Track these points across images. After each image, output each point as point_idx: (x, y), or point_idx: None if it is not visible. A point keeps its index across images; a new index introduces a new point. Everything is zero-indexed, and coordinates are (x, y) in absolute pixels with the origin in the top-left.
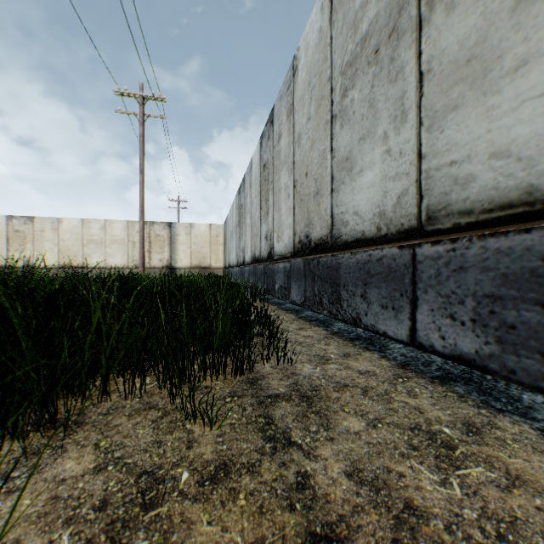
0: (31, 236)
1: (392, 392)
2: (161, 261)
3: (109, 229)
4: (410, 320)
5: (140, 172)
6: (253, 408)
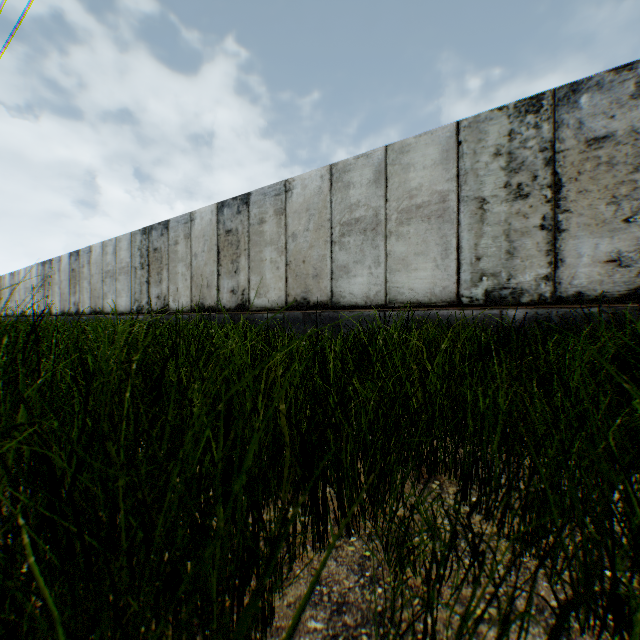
0: None
1: None
2: None
3: None
4: None
5: None
6: None
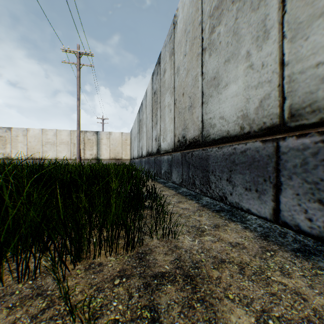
0: (10, 139)
1: (266, 269)
2: (91, 155)
3: (59, 135)
4: (274, 202)
5: (78, 99)
6: (139, 294)
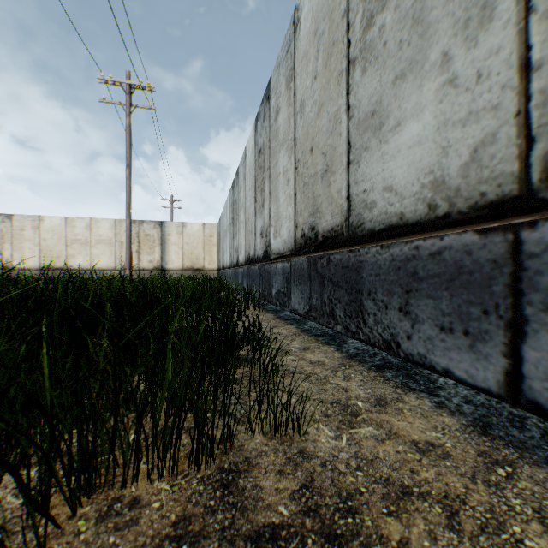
0: (10, 235)
1: (507, 516)
2: (151, 262)
3: (95, 228)
4: (508, 358)
5: (127, 166)
6: None
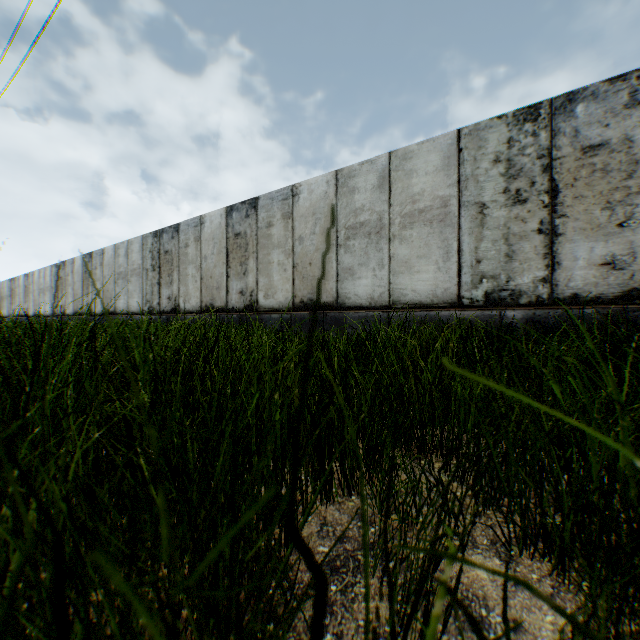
0: None
1: None
2: None
3: None
4: None
5: None
6: None
